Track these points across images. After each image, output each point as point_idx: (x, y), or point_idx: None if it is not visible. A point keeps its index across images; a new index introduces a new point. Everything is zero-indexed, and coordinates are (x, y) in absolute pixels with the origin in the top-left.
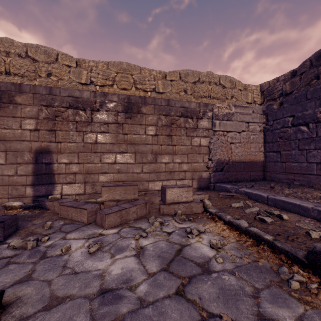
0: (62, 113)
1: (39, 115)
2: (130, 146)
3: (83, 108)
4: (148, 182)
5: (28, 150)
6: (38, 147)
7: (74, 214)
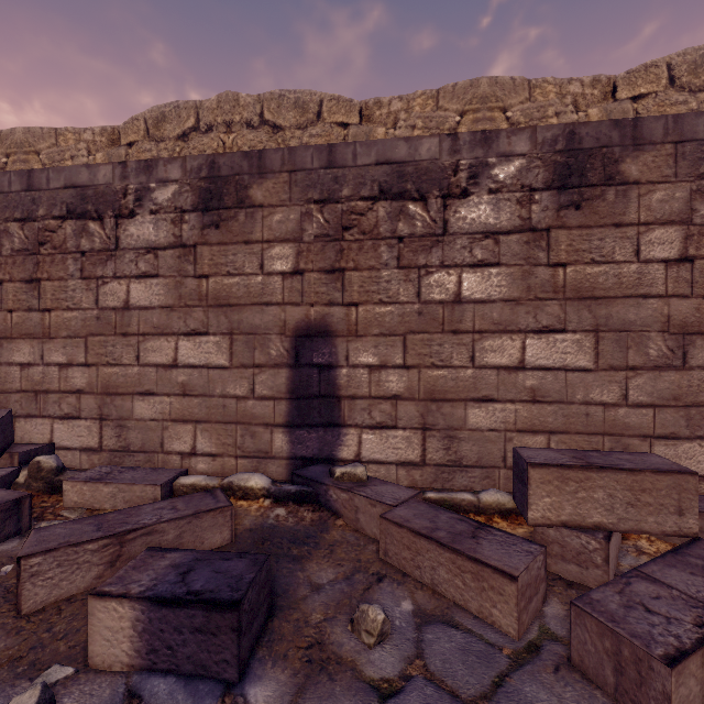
0: (360, 217)
1: (303, 229)
2: (575, 308)
3: (417, 194)
4: (650, 443)
5: (278, 329)
6: (302, 321)
7: (446, 574)
